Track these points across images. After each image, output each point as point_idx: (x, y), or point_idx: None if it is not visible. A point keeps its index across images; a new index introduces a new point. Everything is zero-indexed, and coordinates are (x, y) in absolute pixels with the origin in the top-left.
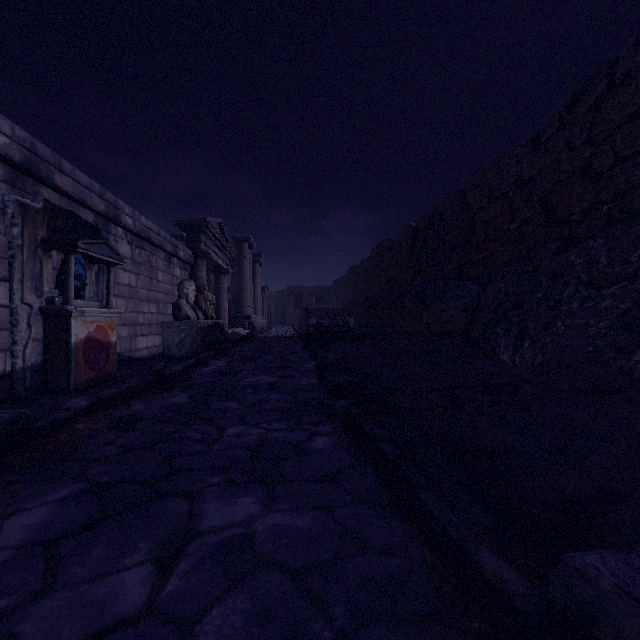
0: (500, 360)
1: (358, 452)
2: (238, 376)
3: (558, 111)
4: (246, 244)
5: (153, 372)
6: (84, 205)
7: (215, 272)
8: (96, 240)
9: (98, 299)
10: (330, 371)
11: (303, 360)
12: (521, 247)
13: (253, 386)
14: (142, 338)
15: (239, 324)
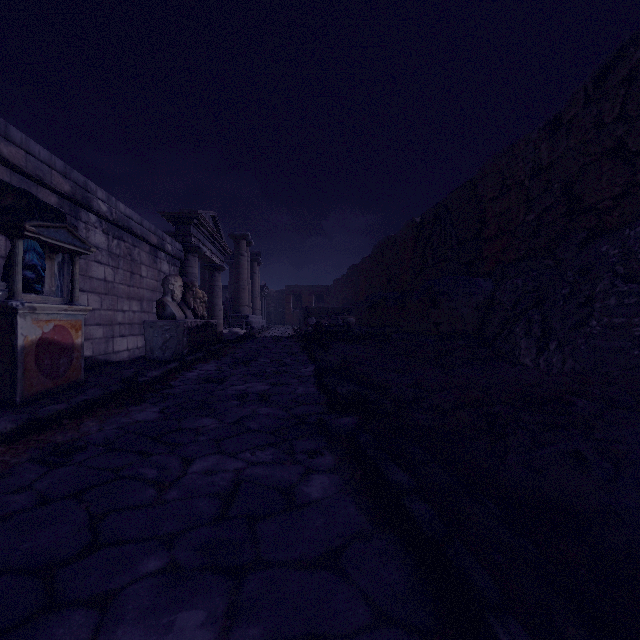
0: (521, 364)
1: (371, 505)
2: (225, 383)
3: (583, 87)
4: (244, 242)
5: (121, 380)
6: (43, 184)
7: (209, 269)
8: (51, 223)
9: (62, 294)
10: (331, 378)
11: (301, 363)
12: (539, 239)
13: (240, 396)
14: (121, 339)
15: (236, 324)
